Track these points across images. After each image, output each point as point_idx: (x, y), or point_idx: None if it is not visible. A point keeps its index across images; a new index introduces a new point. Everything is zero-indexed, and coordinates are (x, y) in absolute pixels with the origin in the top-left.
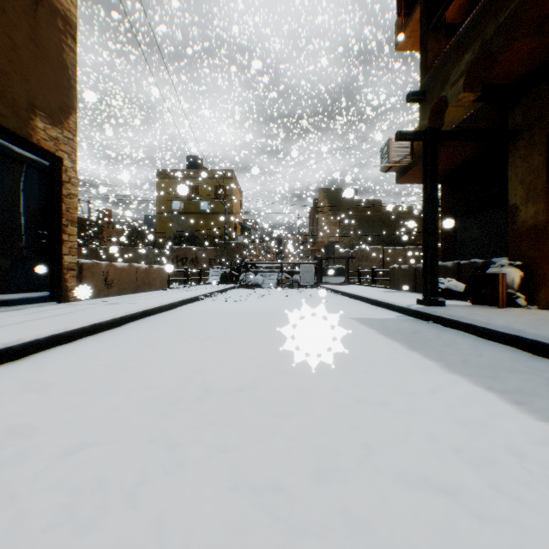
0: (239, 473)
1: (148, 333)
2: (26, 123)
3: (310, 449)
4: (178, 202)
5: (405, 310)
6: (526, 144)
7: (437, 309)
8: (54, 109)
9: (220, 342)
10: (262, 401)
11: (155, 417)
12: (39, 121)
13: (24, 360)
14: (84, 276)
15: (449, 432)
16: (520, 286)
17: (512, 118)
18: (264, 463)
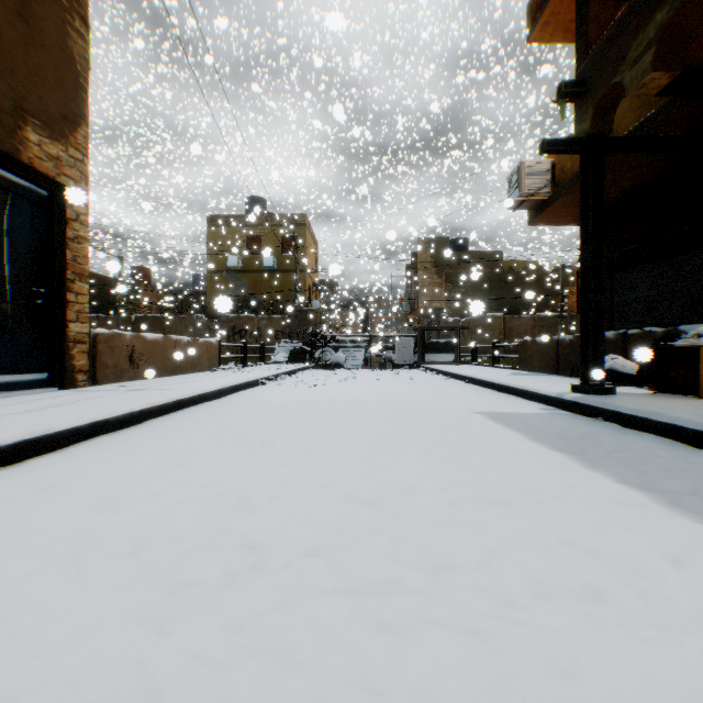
0: None
1: (177, 435)
2: (10, 133)
3: None
4: (235, 257)
5: (553, 400)
6: None
7: (607, 399)
8: (54, 116)
9: (283, 452)
10: (355, 585)
11: (139, 629)
12: (32, 132)
13: None
14: (99, 352)
15: None
16: None
17: None
18: None
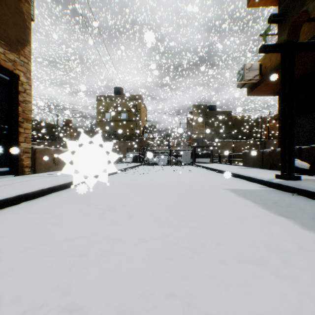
0: None
1: (64, 202)
2: None
3: None
4: (109, 114)
5: (266, 182)
6: None
7: (298, 183)
8: (12, 40)
9: (118, 215)
10: None
11: None
12: None
13: None
14: (37, 157)
15: None
16: None
17: None
18: None
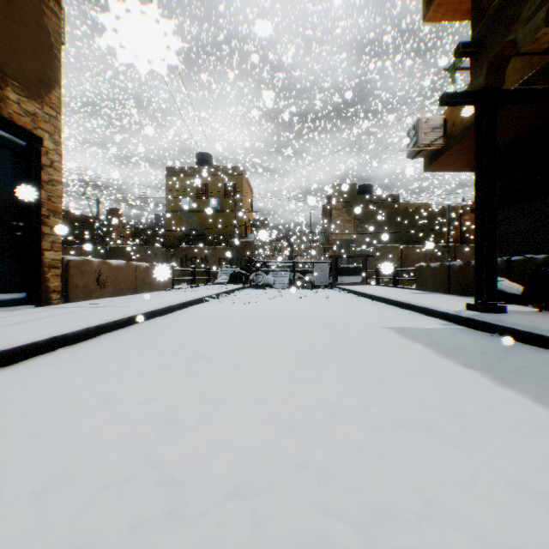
0: None
1: (126, 348)
2: None
3: None
4: (187, 200)
5: (451, 316)
6: None
7: (501, 317)
8: (31, 80)
9: (216, 367)
10: (279, 546)
11: None
12: (11, 92)
13: None
14: (71, 275)
15: None
16: None
17: None
18: None
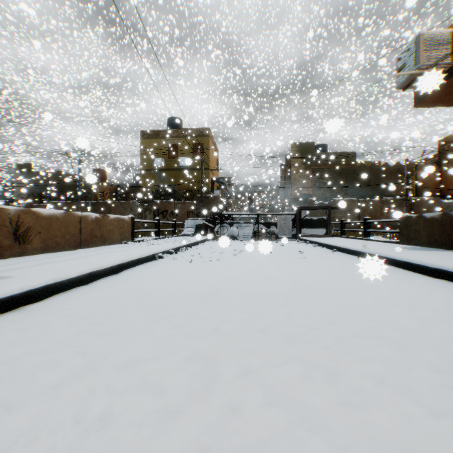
0: None
1: None
2: None
3: None
4: (160, 160)
5: None
6: None
7: None
8: None
9: None
10: None
11: None
12: None
13: None
14: None
15: None
16: None
17: None
18: None
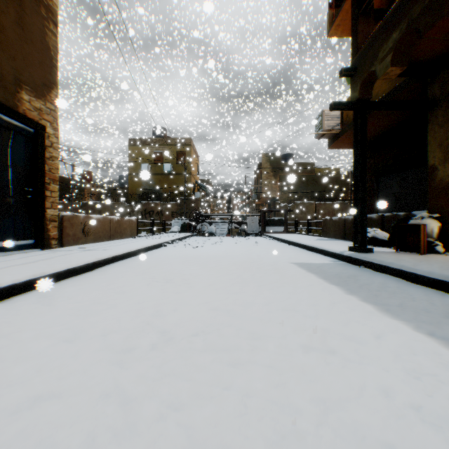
0: (192, 438)
1: (116, 276)
2: (13, 95)
3: (265, 407)
4: (146, 165)
5: (338, 255)
6: (443, 112)
7: (367, 255)
8: (38, 84)
9: (179, 286)
10: (216, 348)
11: (112, 366)
12: (25, 94)
13: (1, 303)
14: (64, 226)
15: (403, 386)
16: (438, 235)
17: (431, 91)
18: (218, 426)
